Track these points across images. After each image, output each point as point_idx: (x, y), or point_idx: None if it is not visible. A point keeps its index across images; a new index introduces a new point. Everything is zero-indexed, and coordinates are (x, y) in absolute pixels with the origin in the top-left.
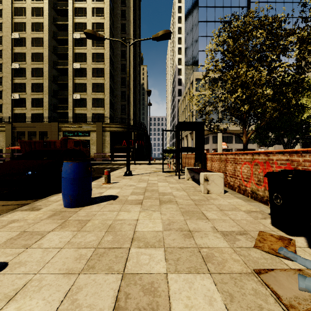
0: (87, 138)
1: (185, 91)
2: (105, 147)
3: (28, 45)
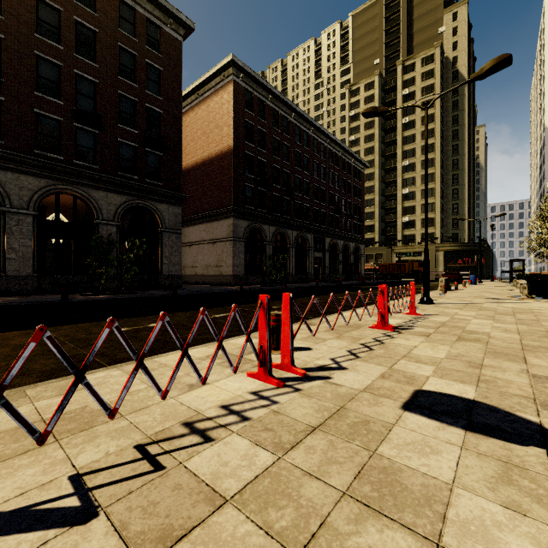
0: (419, 258)
1: None
2: (437, 266)
3: None
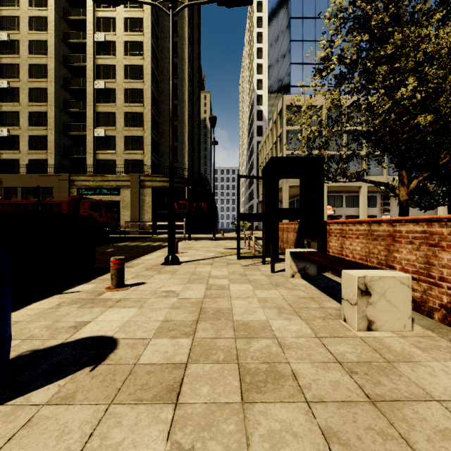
0: (115, 198)
1: (269, 126)
2: (144, 213)
3: (23, 52)
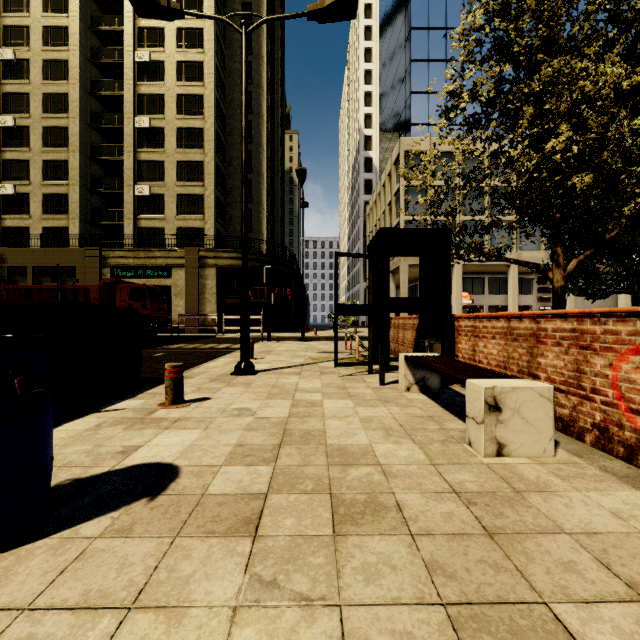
0: (165, 281)
1: (381, 180)
2: (205, 303)
3: (35, 76)
